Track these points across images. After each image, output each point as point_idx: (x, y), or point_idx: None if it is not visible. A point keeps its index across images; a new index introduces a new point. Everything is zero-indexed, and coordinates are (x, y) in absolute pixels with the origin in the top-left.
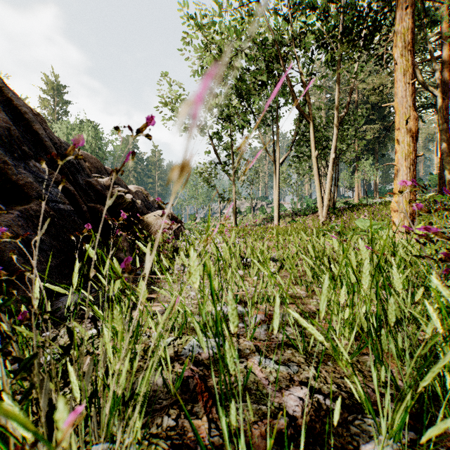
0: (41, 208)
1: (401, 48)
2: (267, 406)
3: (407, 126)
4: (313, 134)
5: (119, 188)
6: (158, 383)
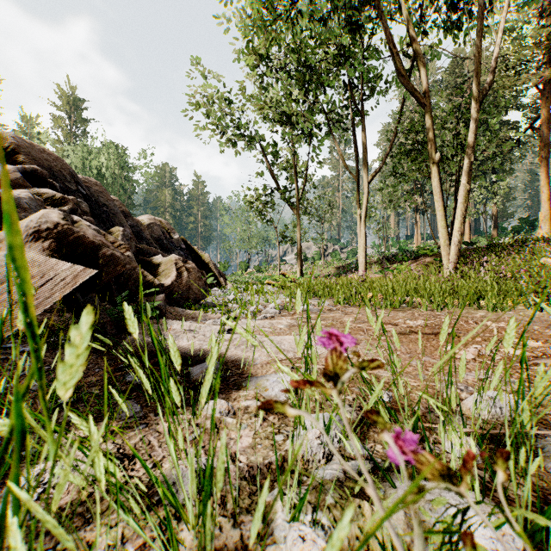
0: None
1: None
2: None
3: None
4: (432, 126)
5: (40, 189)
6: None
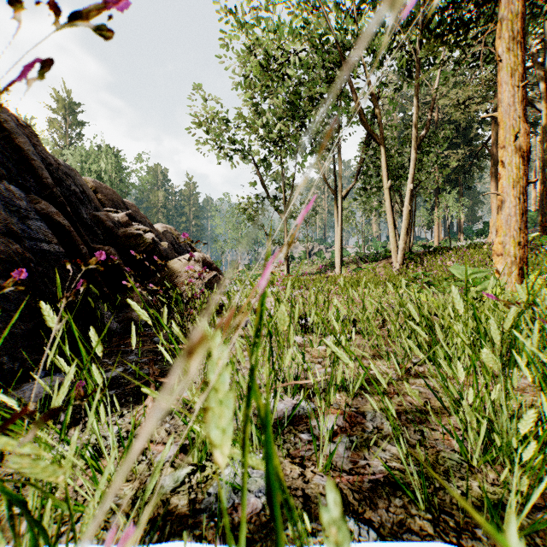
0: (8, 248)
1: (507, 40)
2: None
3: (515, 143)
4: (385, 160)
5: (138, 226)
6: None
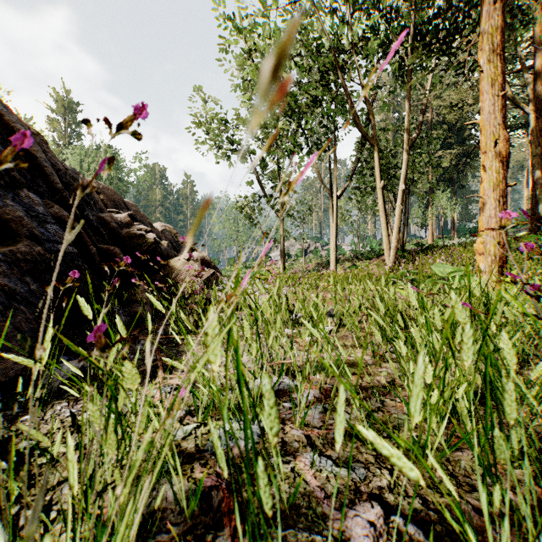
0: (32, 250)
1: (488, 52)
2: (323, 536)
3: (496, 148)
4: (378, 161)
5: (140, 226)
6: (168, 496)
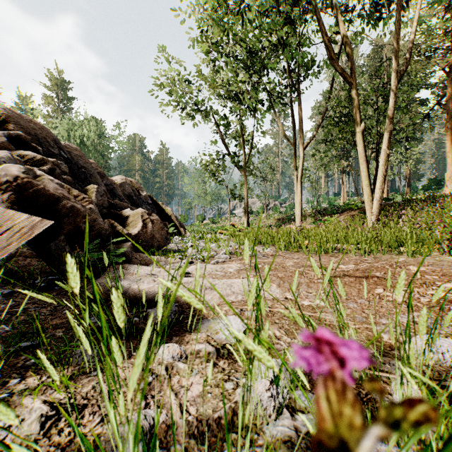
0: None
1: None
2: None
3: None
4: (357, 101)
5: (23, 152)
6: None
